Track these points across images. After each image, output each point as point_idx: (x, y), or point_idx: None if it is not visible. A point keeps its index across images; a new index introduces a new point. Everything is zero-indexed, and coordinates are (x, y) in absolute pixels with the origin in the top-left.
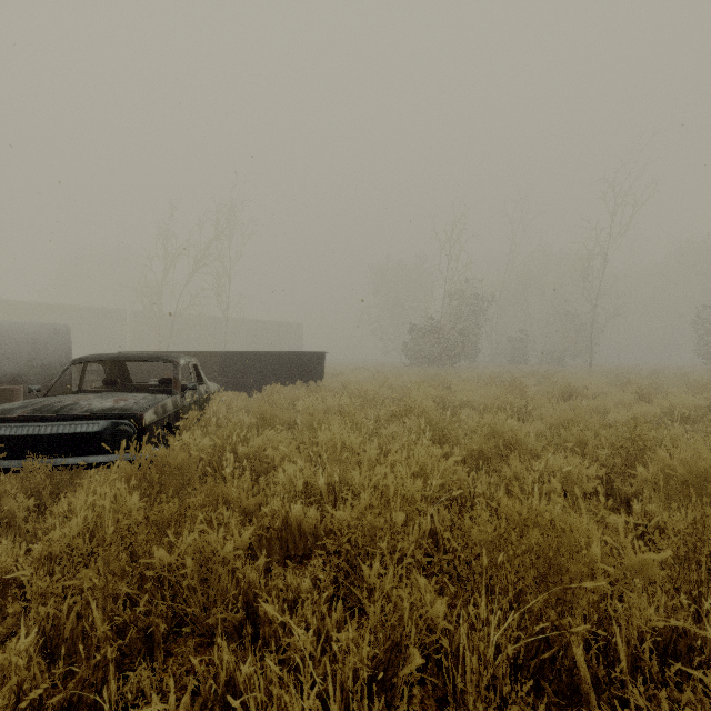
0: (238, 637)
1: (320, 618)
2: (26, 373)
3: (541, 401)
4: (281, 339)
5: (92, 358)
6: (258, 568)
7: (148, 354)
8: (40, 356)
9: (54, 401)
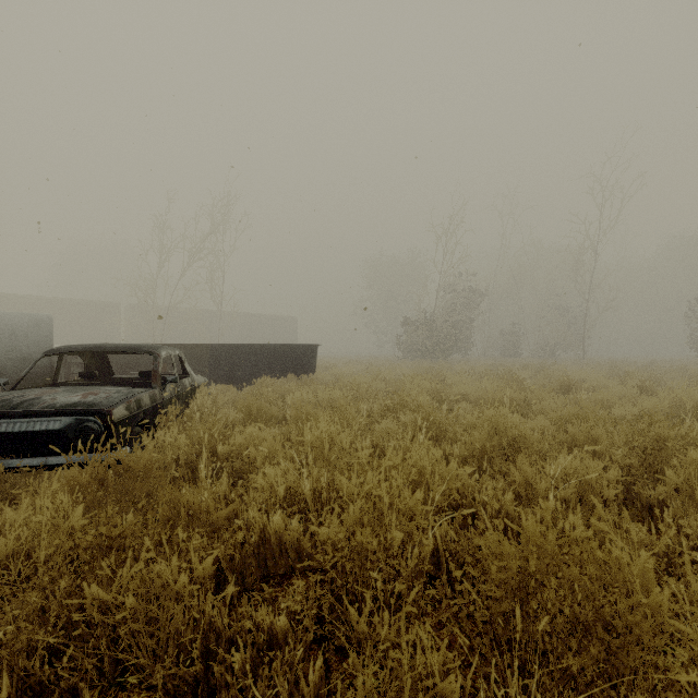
0: (192, 696)
1: (293, 681)
2: (4, 366)
3: (541, 395)
4: (275, 332)
5: (66, 349)
6: (225, 597)
7: (126, 345)
8: (19, 347)
9: (16, 395)
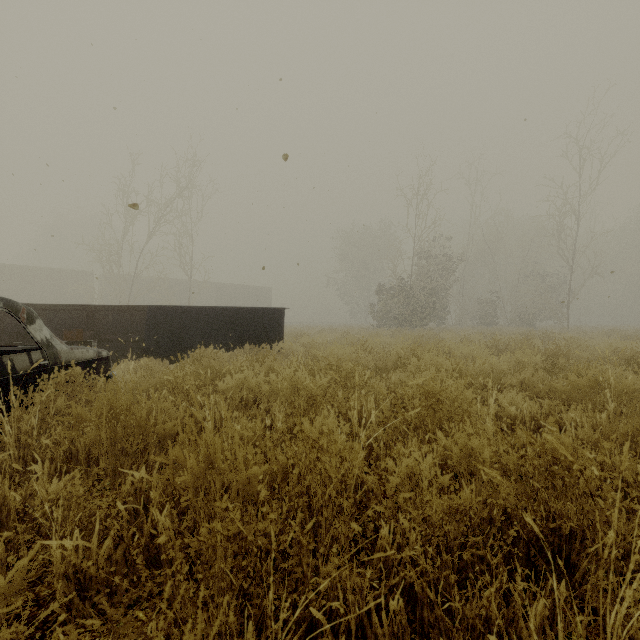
0: None
1: None
2: None
3: None
4: (250, 302)
5: None
6: None
7: None
8: None
9: None
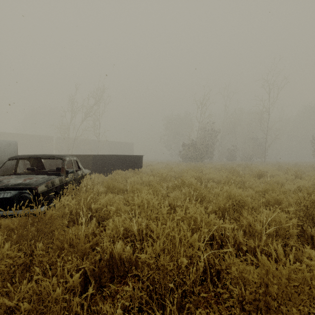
0: None
1: None
2: None
3: (249, 179)
4: (124, 150)
5: (19, 156)
6: (87, 294)
7: (49, 155)
8: (0, 156)
9: None
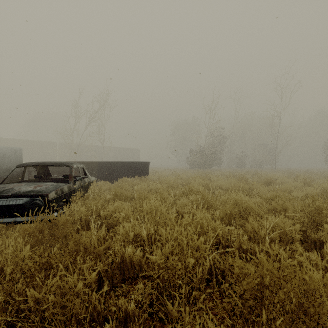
0: None
1: None
2: None
3: (257, 186)
4: (129, 156)
5: (27, 164)
6: (102, 292)
7: (57, 162)
8: (6, 163)
9: (1, 187)
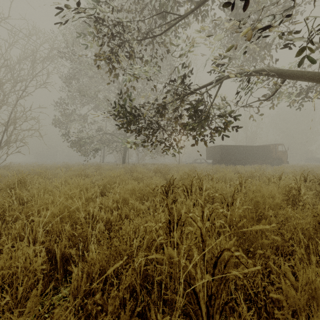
0: None
1: None
2: None
3: None
4: None
5: None
6: None
7: None
8: None
9: None
